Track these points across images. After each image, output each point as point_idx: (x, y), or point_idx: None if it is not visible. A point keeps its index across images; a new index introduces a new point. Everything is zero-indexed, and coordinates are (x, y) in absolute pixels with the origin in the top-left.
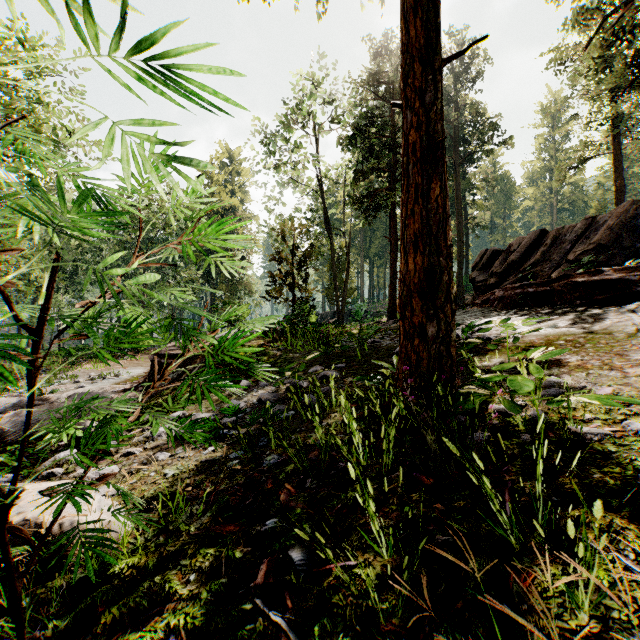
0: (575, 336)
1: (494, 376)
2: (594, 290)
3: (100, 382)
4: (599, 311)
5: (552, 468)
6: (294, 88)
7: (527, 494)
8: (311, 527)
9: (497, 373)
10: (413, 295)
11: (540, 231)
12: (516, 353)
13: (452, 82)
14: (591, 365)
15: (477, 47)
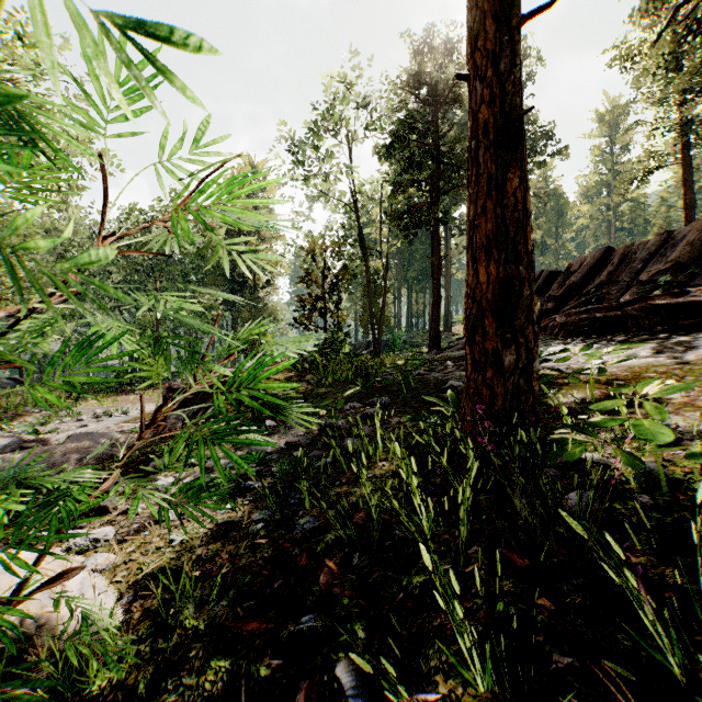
0: (667, 367)
1: (607, 419)
2: (678, 314)
3: (106, 420)
4: (688, 338)
5: (694, 546)
6: (325, 91)
7: (671, 587)
8: (365, 630)
9: (596, 414)
10: (486, 314)
11: (605, 249)
12: (618, 388)
13: None
14: (701, 403)
15: (528, 46)
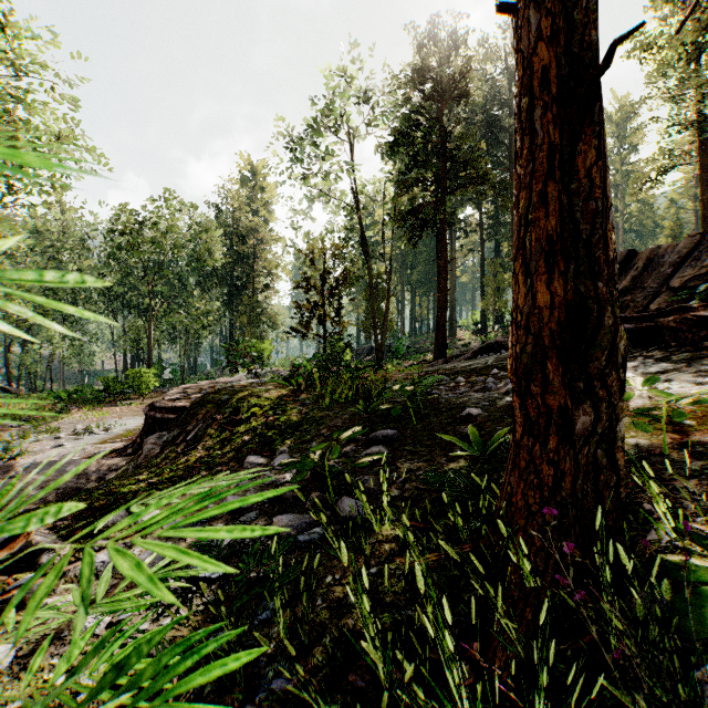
0: None
1: None
2: None
3: (85, 438)
4: None
5: None
6: (325, 85)
7: None
8: None
9: None
10: (548, 354)
11: (627, 252)
12: None
13: (508, 82)
14: None
15: None
